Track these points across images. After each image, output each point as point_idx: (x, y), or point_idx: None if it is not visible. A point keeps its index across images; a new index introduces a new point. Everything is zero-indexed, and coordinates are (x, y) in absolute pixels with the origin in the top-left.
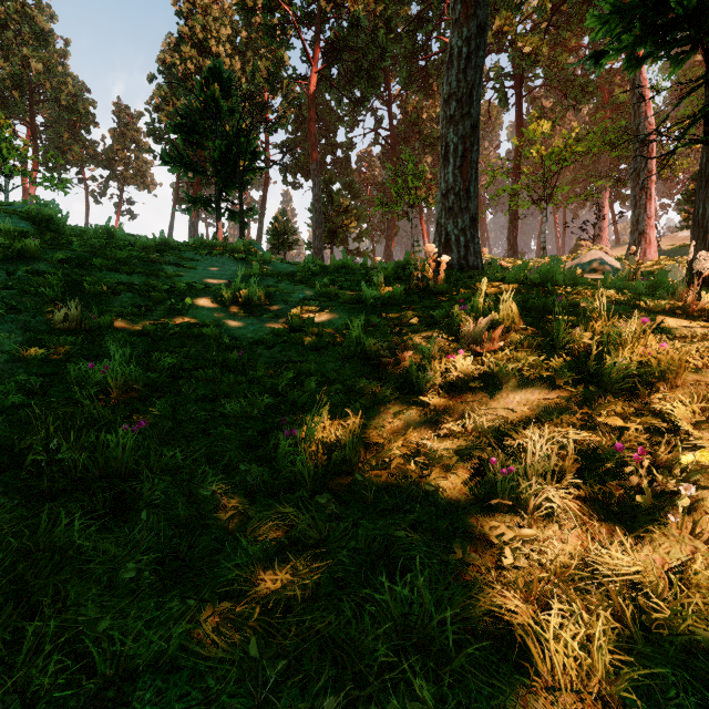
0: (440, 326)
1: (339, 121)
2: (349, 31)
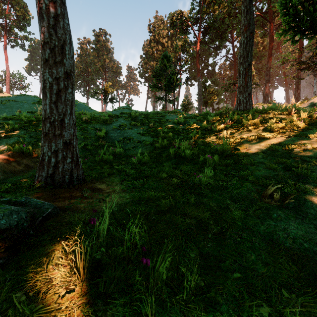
0: (224, 123)
1: (209, 55)
2: (212, 23)
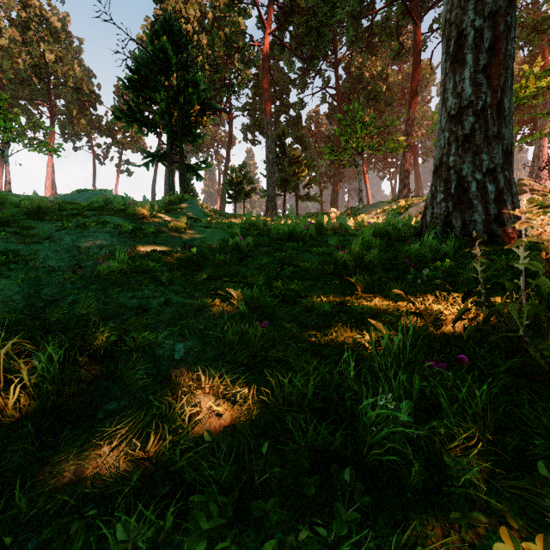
0: None
1: (291, 83)
2: None
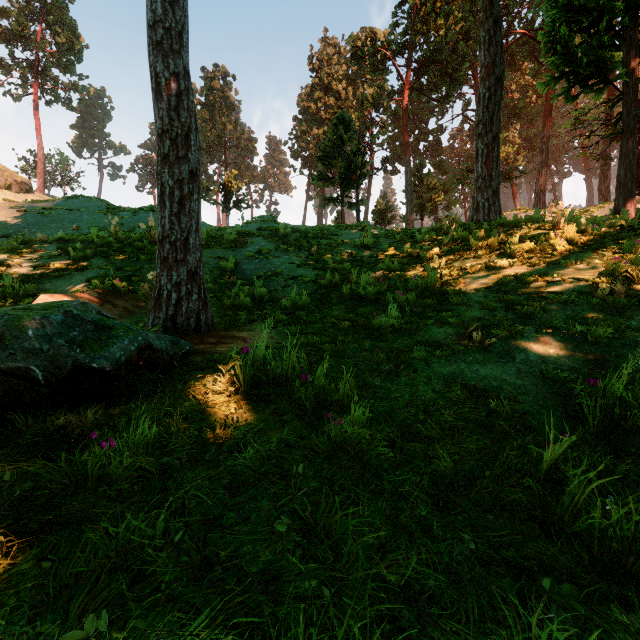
0: None
1: (430, 113)
2: (433, 53)
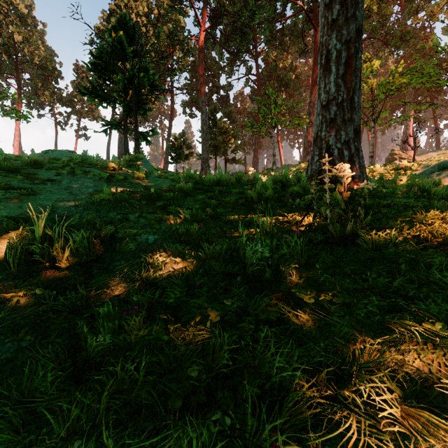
0: None
1: (221, 70)
2: None
